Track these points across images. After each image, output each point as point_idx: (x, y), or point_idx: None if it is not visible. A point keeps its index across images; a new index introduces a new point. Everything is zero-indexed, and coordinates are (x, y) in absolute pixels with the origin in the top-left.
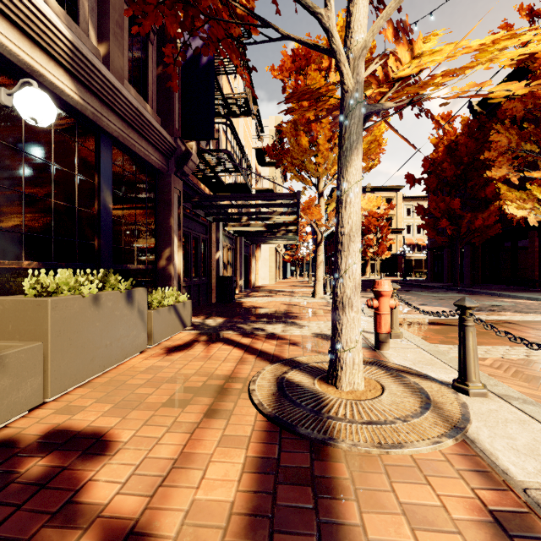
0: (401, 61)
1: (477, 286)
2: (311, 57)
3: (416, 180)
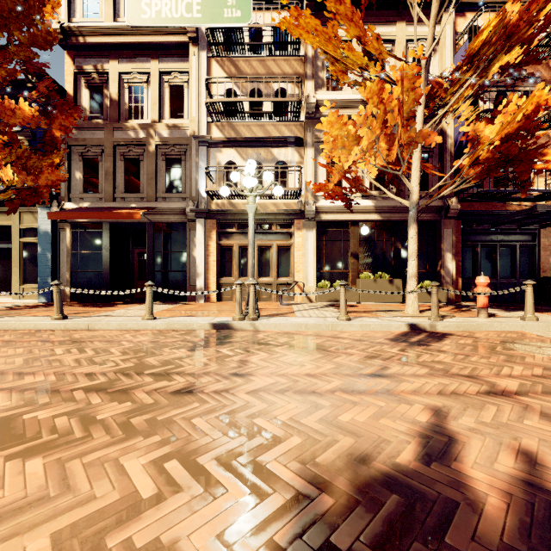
0: None
1: None
2: None
3: None
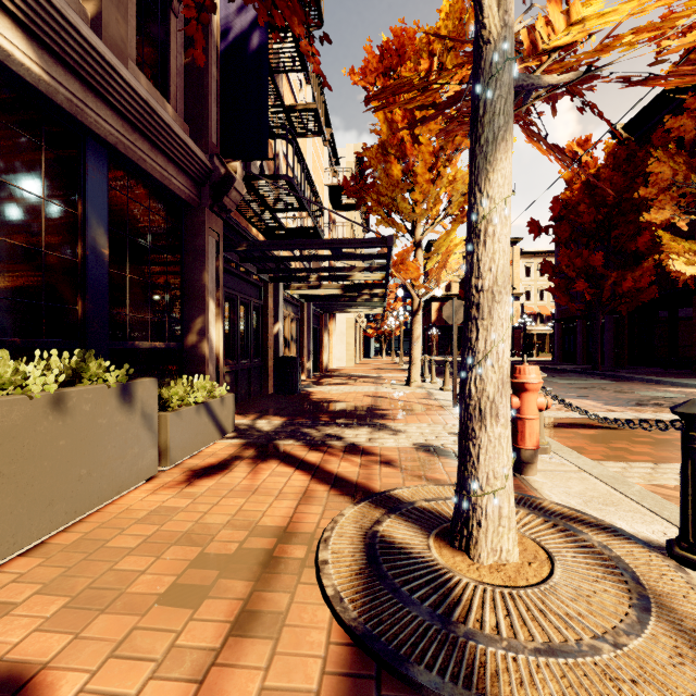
0: (554, 27)
1: (623, 369)
2: (406, 52)
3: (542, 228)
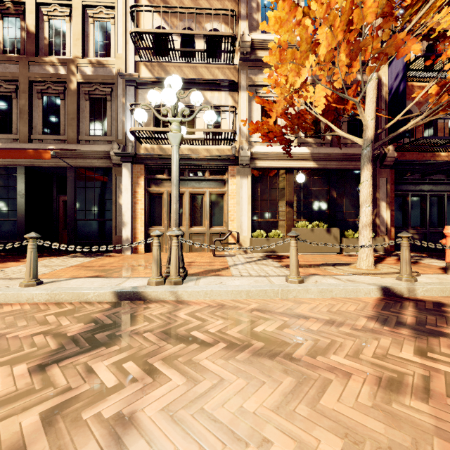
0: None
1: None
2: None
3: None
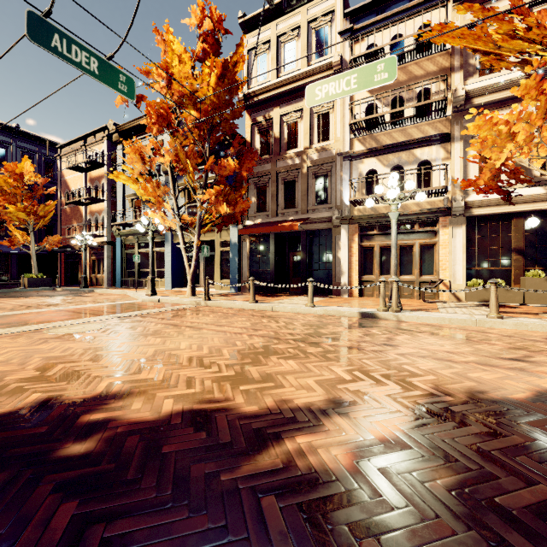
0: None
1: None
2: None
3: None
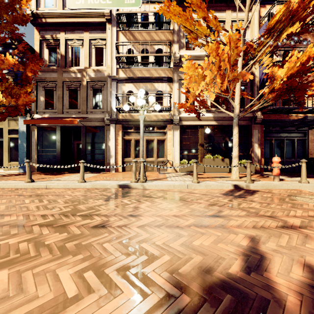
0: None
1: None
2: None
3: None
